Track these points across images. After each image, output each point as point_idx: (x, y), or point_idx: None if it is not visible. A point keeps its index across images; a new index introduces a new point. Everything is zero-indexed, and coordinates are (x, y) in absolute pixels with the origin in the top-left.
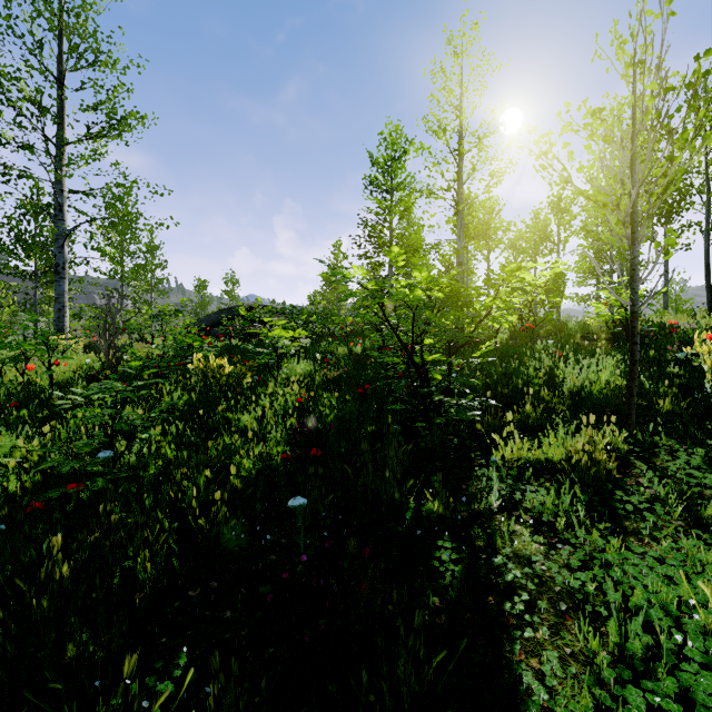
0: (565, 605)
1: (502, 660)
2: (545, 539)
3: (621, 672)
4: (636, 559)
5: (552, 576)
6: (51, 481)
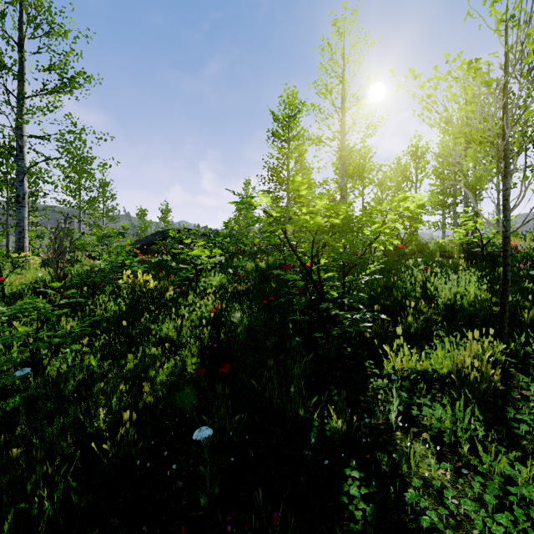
0: None
1: None
2: (449, 462)
3: None
4: None
5: (466, 514)
6: None
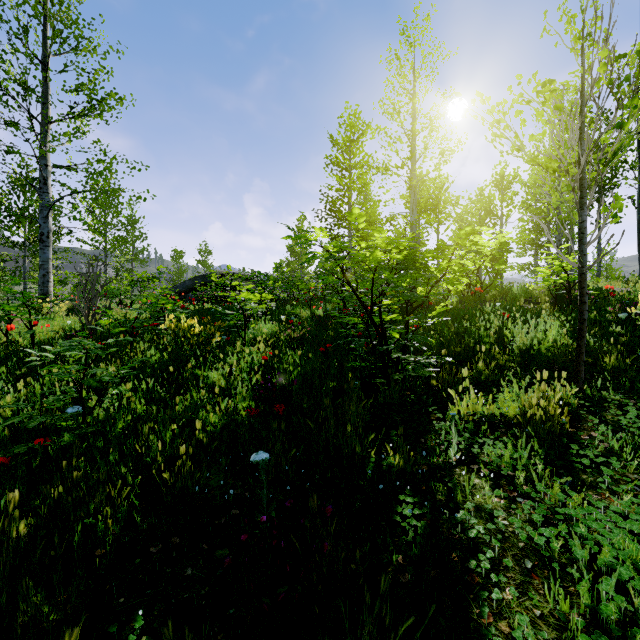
0: (531, 563)
1: (470, 623)
2: (505, 492)
3: (597, 639)
4: (599, 514)
5: (514, 532)
6: (20, 436)
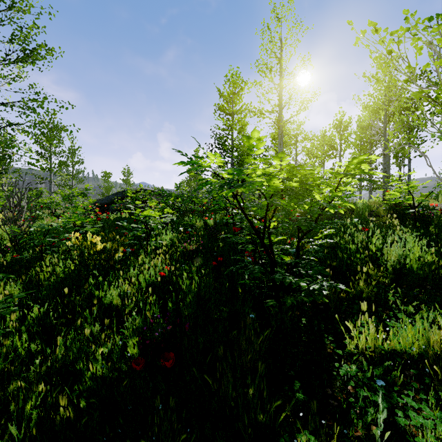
0: None
1: None
2: None
3: None
4: None
5: None
6: None
